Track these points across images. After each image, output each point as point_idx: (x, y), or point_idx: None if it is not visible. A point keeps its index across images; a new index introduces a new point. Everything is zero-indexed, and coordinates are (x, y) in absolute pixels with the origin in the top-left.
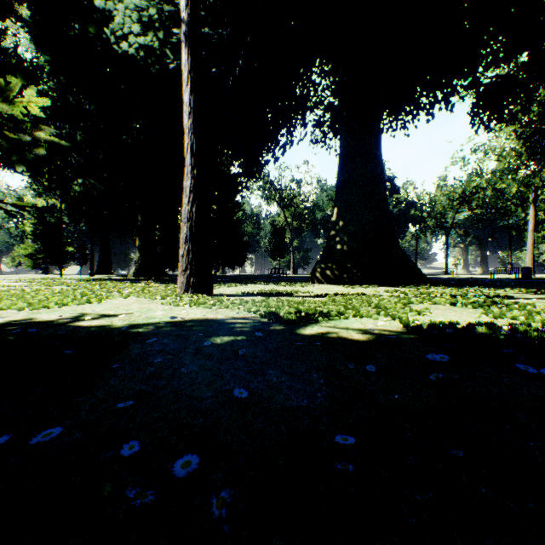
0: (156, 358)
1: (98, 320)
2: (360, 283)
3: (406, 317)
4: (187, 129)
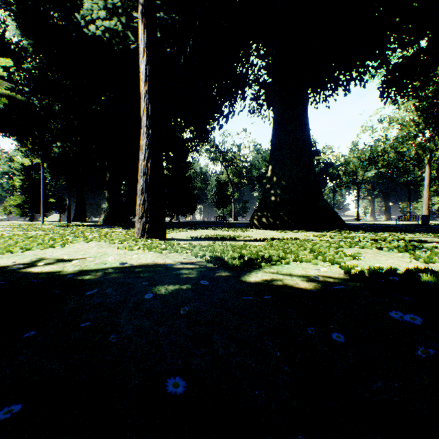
0: (89, 315)
1: (51, 266)
2: (291, 229)
3: (343, 262)
4: (143, 94)
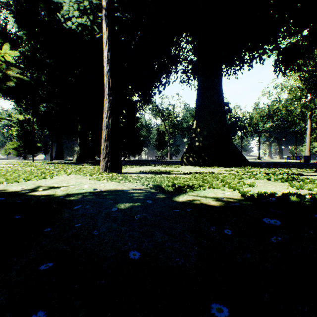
0: (78, 220)
1: (47, 191)
2: (210, 165)
3: (242, 188)
4: (106, 72)
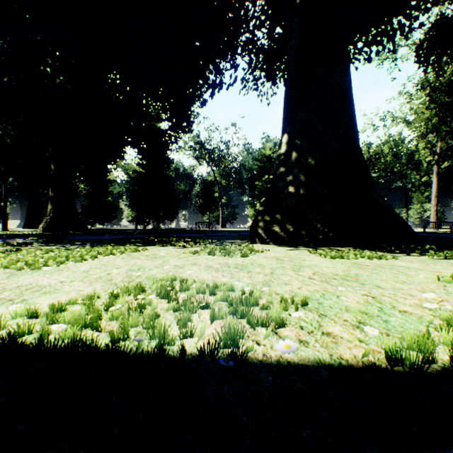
0: None
1: None
2: (327, 244)
3: None
4: None
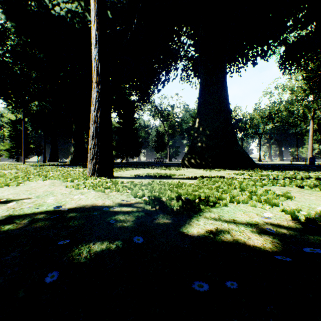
0: None
1: None
2: (214, 168)
3: (281, 203)
4: (94, 56)
